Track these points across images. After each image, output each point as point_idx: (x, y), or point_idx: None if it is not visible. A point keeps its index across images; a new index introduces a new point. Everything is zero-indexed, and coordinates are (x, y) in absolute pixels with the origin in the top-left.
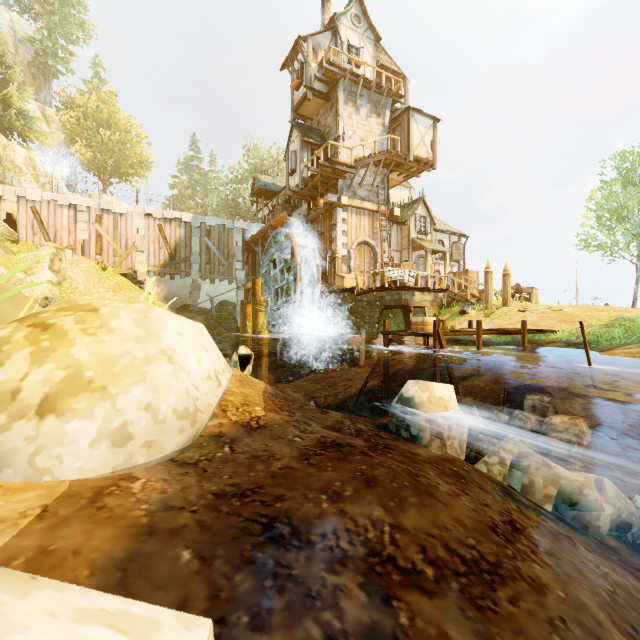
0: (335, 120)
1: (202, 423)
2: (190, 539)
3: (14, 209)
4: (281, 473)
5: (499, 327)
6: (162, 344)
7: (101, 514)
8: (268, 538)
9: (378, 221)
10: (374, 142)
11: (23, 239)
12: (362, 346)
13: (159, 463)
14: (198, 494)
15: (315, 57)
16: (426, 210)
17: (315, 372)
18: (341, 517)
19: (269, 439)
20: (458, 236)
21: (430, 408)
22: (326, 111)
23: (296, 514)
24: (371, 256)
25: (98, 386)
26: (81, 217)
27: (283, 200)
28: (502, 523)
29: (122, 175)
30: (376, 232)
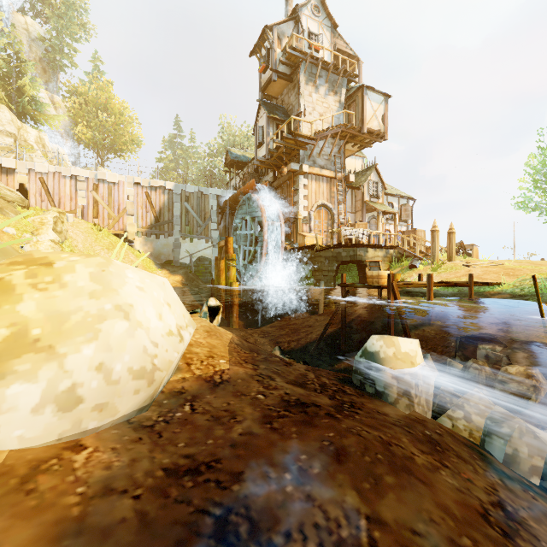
0: (297, 98)
1: (161, 382)
2: (124, 544)
3: (25, 180)
4: (241, 441)
5: (446, 280)
6: (119, 299)
7: (27, 502)
8: (220, 540)
9: (335, 186)
10: (332, 117)
11: (33, 205)
12: (321, 296)
13: (113, 426)
14: (147, 470)
15: (280, 44)
16: (378, 176)
17: (279, 319)
18: (308, 506)
19: (231, 396)
20: (406, 199)
21: (396, 364)
22: (289, 91)
23: (255, 502)
24: (329, 217)
25: (45, 345)
26: (81, 186)
27: (252, 169)
28: (492, 506)
29: (117, 151)
30: (333, 196)
